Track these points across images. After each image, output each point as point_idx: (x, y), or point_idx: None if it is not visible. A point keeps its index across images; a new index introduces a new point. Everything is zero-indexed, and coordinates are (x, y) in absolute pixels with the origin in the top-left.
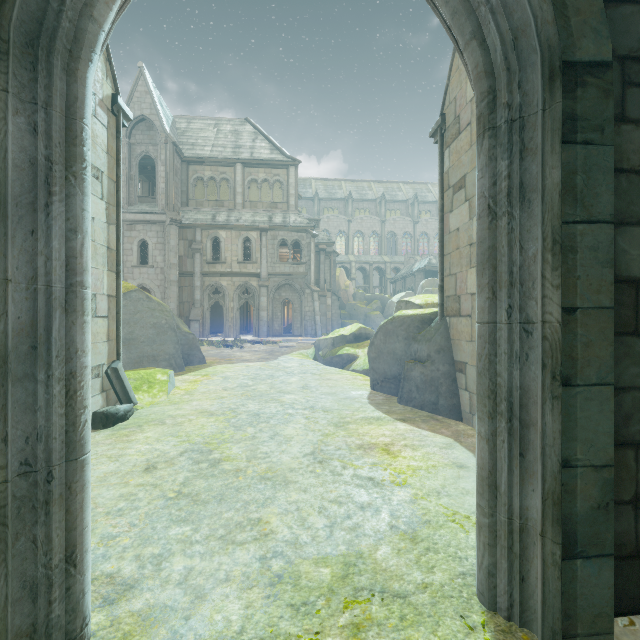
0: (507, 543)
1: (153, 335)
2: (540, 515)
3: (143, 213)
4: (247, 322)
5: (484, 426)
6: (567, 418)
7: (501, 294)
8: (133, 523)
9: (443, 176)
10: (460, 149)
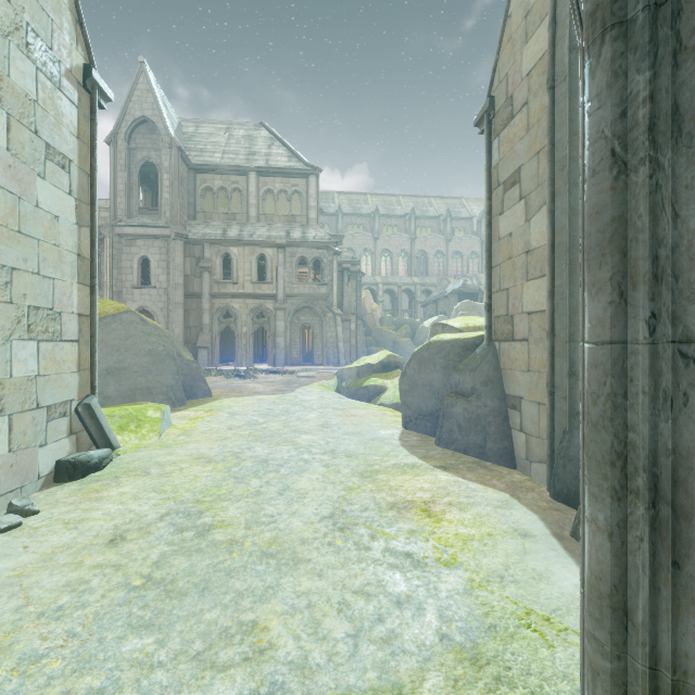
0: None
1: (148, 364)
2: None
3: (144, 226)
4: (262, 349)
5: (604, 511)
6: None
7: (636, 295)
8: (73, 632)
9: (491, 172)
10: (513, 136)
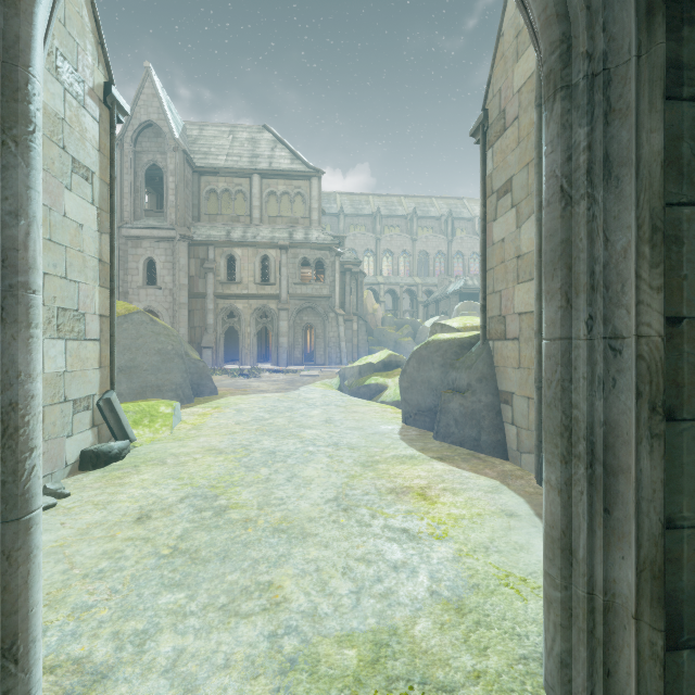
0: (587, 625)
1: (158, 362)
2: (634, 591)
3: (150, 228)
4: (265, 349)
5: (555, 472)
6: (670, 463)
7: (578, 301)
8: (115, 589)
9: (485, 180)
10: (506, 148)
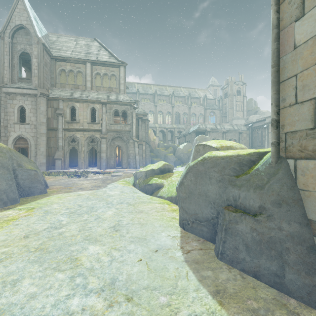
0: None
1: None
2: None
3: (21, 88)
4: (96, 159)
5: None
6: None
7: None
8: None
9: None
10: None
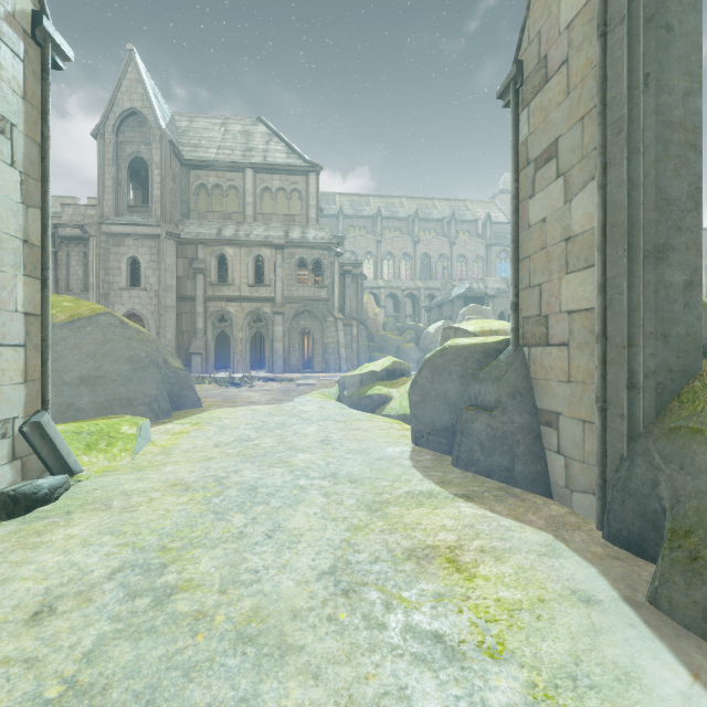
0: None
1: (128, 372)
2: None
3: (133, 225)
4: (260, 355)
5: None
6: None
7: None
8: None
9: (518, 149)
10: (548, 103)
